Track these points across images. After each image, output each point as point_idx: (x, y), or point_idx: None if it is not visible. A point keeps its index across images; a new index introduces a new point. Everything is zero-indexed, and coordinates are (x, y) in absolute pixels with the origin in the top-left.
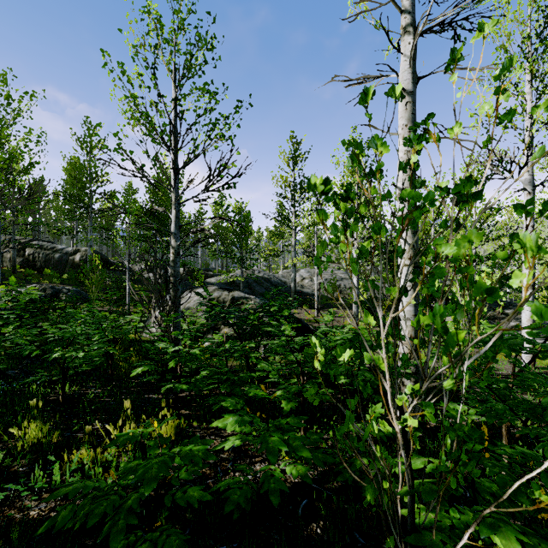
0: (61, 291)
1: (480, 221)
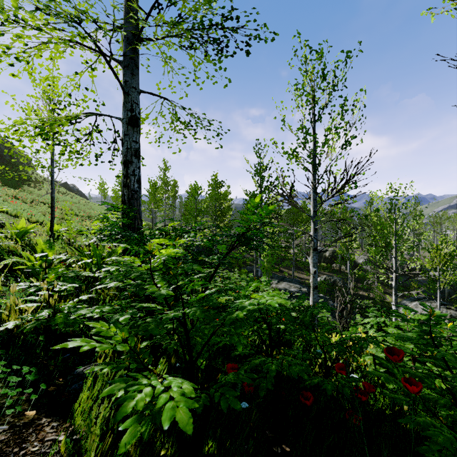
0: (336, 280)
1: None
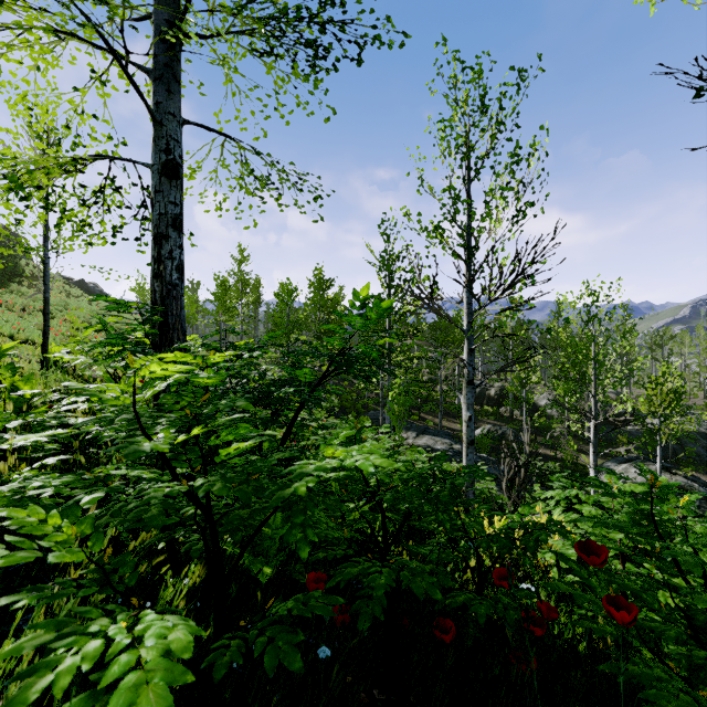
0: (506, 432)
1: None
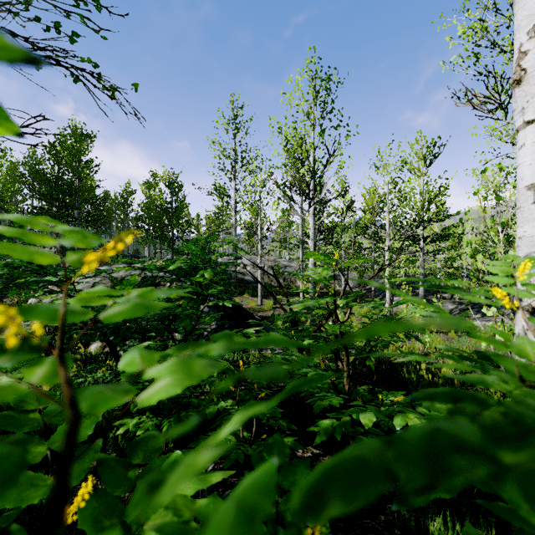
0: None
1: (429, 200)
